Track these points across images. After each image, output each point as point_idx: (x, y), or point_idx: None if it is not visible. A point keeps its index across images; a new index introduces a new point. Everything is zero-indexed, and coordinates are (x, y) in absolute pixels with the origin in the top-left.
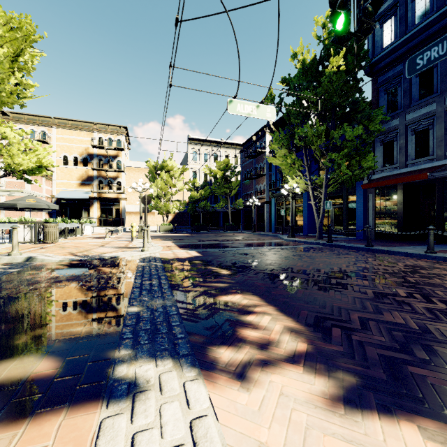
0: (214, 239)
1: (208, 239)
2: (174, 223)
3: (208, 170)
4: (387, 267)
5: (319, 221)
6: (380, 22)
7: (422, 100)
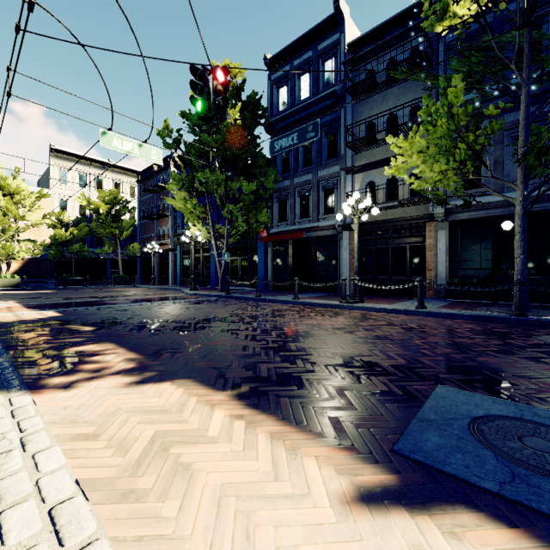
0: (90, 296)
1: (81, 296)
2: (23, 274)
3: (85, 201)
4: (255, 312)
5: (221, 273)
6: (277, 86)
7: (305, 168)
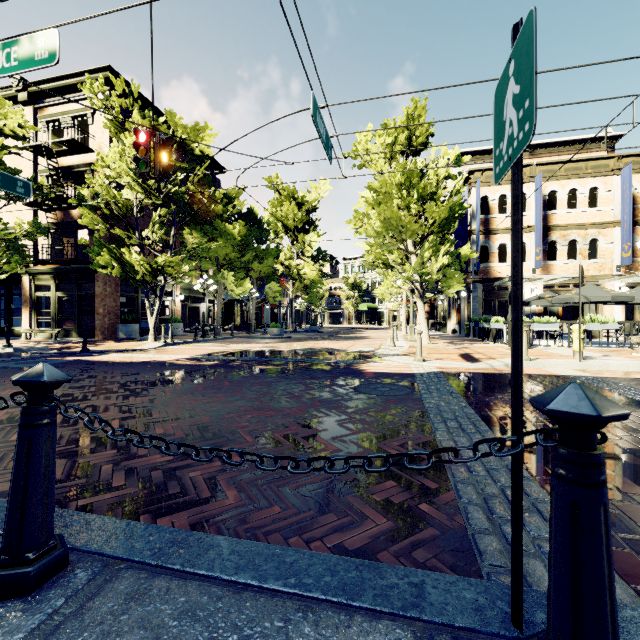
0: None
1: None
2: None
3: None
4: (99, 404)
5: None
6: None
7: None
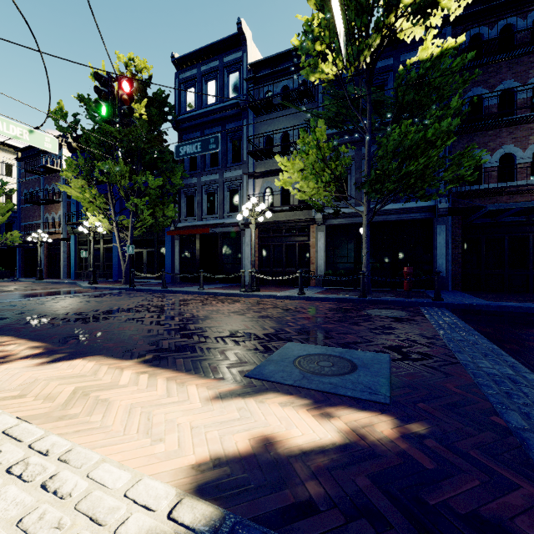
0: None
1: None
2: None
3: None
4: (161, 302)
5: (125, 265)
6: (185, 86)
7: (212, 168)
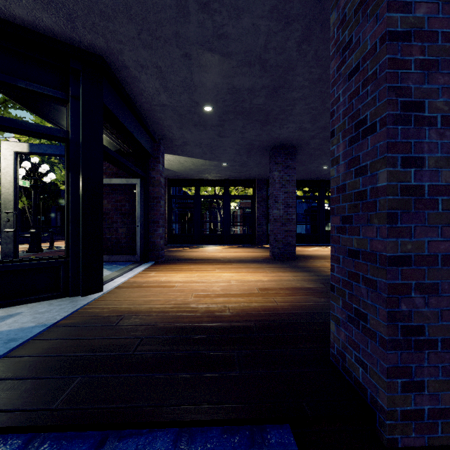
0: None
1: None
2: None
3: None
4: None
5: None
6: None
7: None
